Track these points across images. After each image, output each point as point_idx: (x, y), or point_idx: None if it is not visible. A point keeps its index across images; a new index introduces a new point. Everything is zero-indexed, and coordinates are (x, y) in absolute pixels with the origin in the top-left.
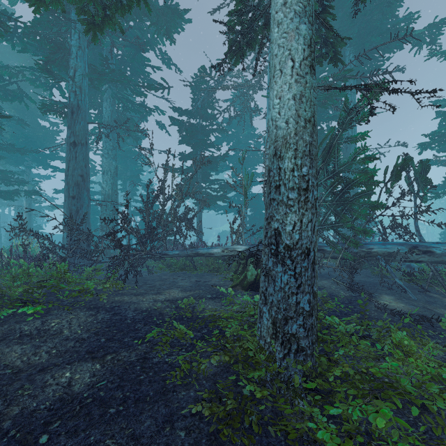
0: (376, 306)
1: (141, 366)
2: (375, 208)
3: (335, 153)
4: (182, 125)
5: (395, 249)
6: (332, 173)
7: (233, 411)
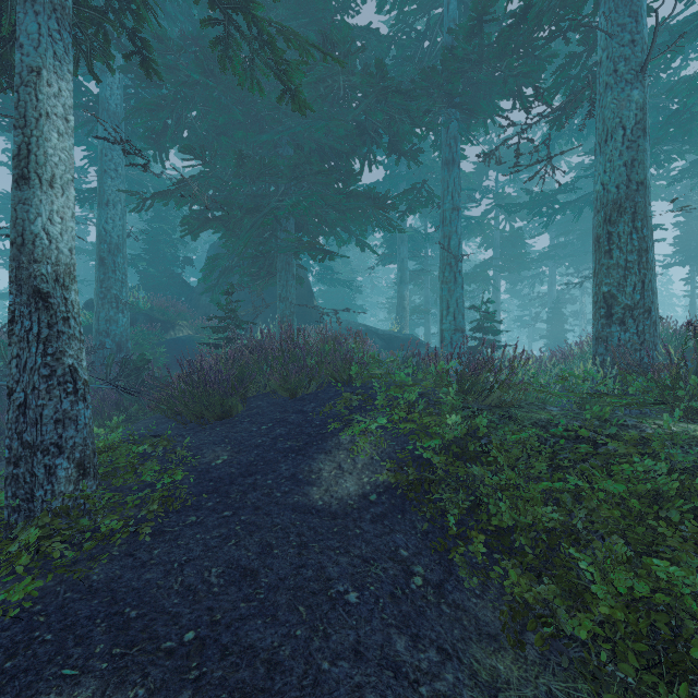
0: None
1: (2, 665)
2: None
3: None
4: None
5: None
6: None
7: (162, 502)
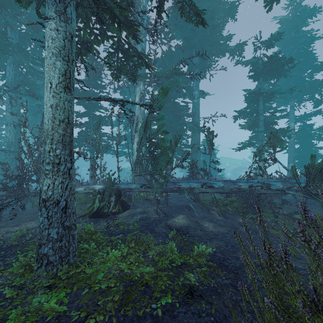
0: (164, 223)
1: None
2: (169, 162)
3: (149, 126)
4: (77, 90)
5: (194, 185)
6: (148, 139)
7: None
